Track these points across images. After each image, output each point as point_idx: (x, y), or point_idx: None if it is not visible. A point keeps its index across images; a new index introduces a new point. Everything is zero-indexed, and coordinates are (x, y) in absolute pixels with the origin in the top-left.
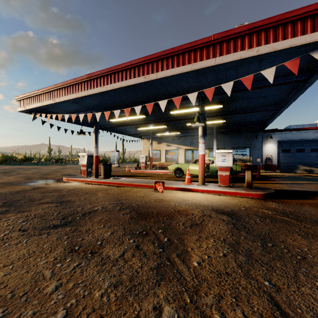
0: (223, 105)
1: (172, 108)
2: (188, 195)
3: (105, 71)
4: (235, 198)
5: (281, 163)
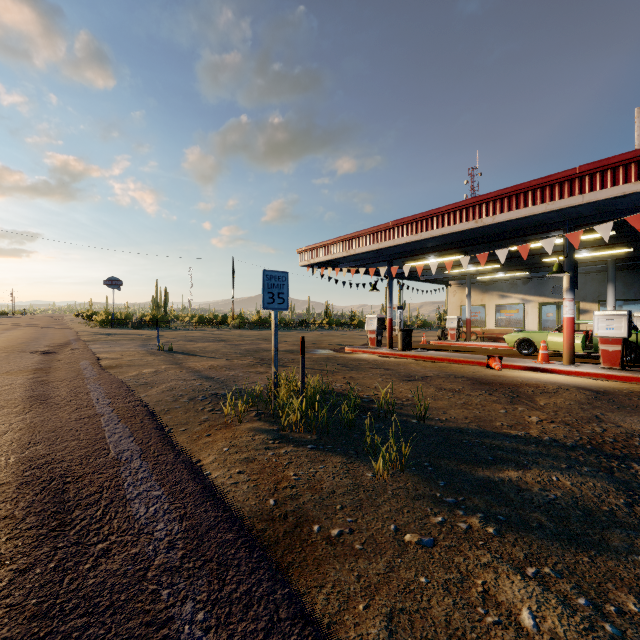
0: (617, 231)
1: (513, 241)
2: (541, 375)
3: (419, 216)
4: (626, 385)
5: None
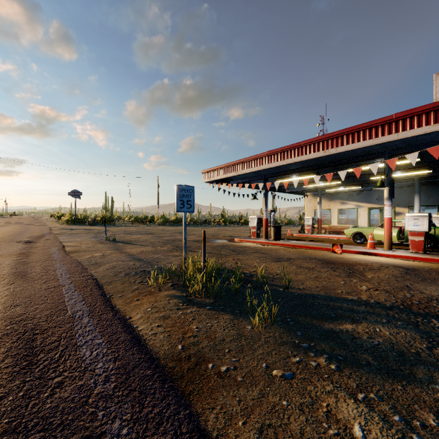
0: (421, 158)
1: (350, 165)
2: (369, 257)
3: (285, 148)
4: (427, 264)
5: None
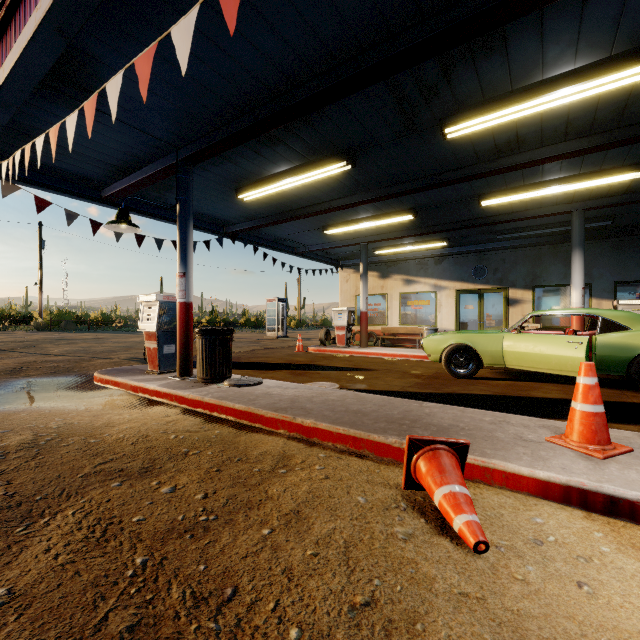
0: None
1: (455, 107)
2: None
3: None
4: None
5: None
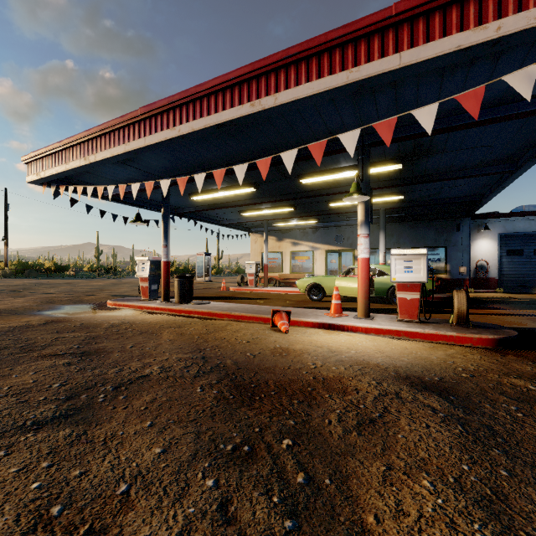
0: (404, 163)
1: (304, 172)
2: (337, 338)
3: (176, 98)
4: (437, 348)
5: (506, 276)
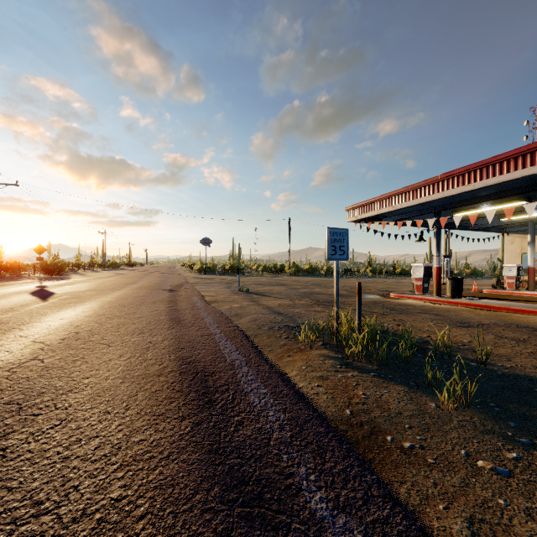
0: None
1: None
2: None
3: (471, 166)
4: None
5: None
